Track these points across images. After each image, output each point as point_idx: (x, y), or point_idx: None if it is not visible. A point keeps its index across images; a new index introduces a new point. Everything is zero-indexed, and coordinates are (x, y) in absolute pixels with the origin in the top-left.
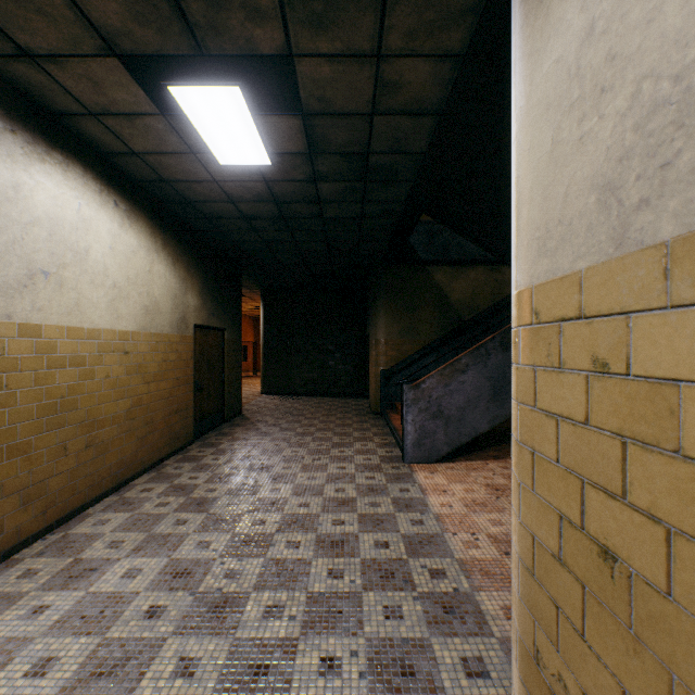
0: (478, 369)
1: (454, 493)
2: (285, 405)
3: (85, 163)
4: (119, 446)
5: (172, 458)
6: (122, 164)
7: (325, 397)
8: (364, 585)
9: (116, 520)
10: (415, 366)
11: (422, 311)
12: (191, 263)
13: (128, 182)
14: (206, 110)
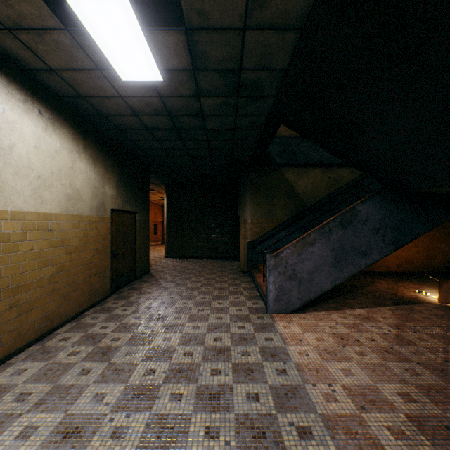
0: (323, 242)
1: (308, 342)
2: (180, 266)
3: (8, 75)
4: (43, 304)
5: (91, 309)
6: (44, 80)
7: (209, 260)
8: (238, 448)
9: (31, 370)
10: (272, 239)
11: (277, 199)
12: (108, 163)
13: (52, 97)
14: (103, 24)
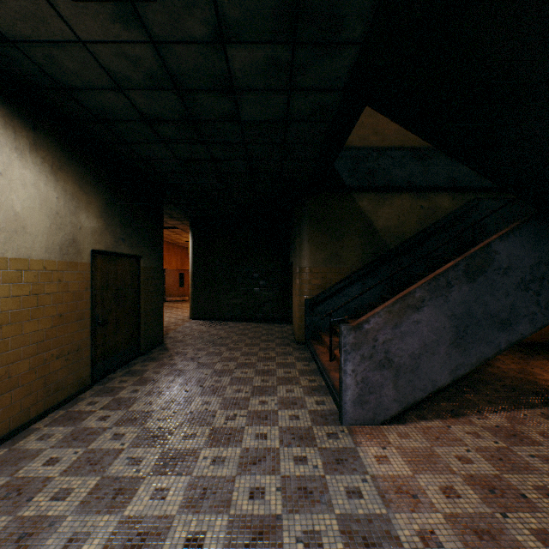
0: (436, 305)
1: (431, 501)
2: (209, 332)
3: None
4: None
5: (47, 417)
6: None
7: (250, 323)
8: None
9: None
10: (340, 295)
11: (347, 238)
12: (86, 177)
13: None
14: None
